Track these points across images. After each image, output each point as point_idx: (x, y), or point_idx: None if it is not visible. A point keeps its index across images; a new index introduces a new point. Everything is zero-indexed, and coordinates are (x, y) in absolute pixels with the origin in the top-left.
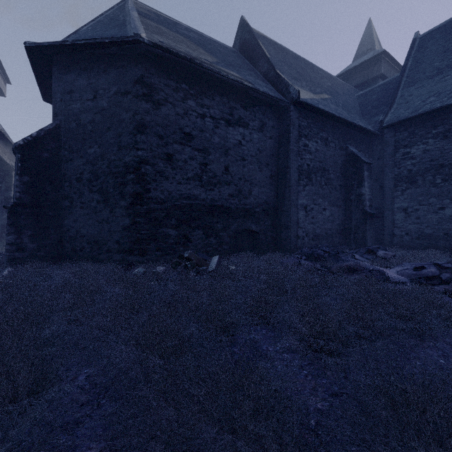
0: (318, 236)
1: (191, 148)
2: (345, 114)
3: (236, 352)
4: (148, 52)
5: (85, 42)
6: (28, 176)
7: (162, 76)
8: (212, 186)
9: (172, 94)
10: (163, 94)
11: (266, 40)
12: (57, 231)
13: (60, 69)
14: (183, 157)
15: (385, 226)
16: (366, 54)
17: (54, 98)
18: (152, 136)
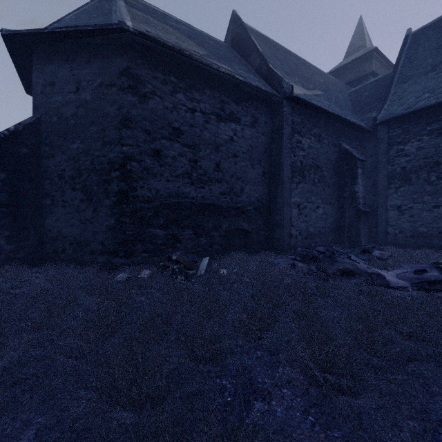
0: (311, 235)
1: (180, 144)
2: (338, 111)
3: (226, 386)
4: (134, 42)
5: (65, 30)
6: (5, 173)
7: (149, 68)
8: (203, 183)
9: (160, 87)
10: (150, 87)
11: (258, 35)
12: (37, 231)
13: (40, 59)
14: (172, 154)
15: (378, 224)
16: (357, 52)
17: (34, 90)
18: (138, 131)
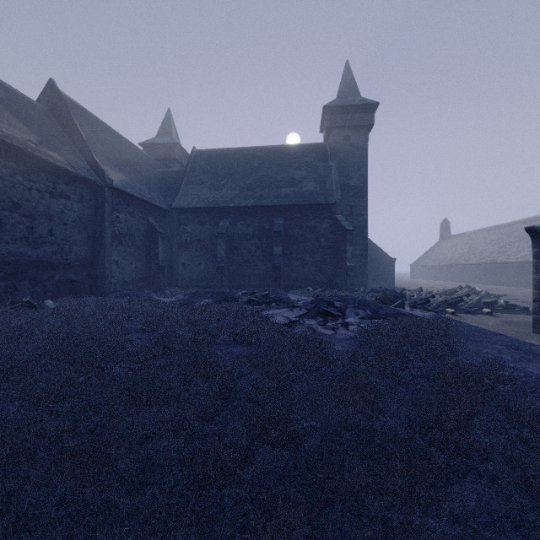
0: (127, 283)
1: (19, 214)
2: (147, 195)
3: None
4: None
5: None
6: None
7: None
8: (38, 245)
9: (1, 169)
10: None
11: (78, 110)
12: None
13: None
14: (12, 222)
15: (173, 274)
16: (166, 136)
17: None
18: None
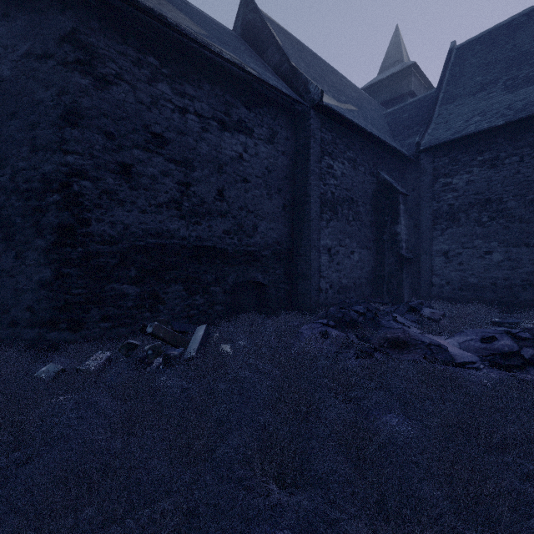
0: (344, 288)
1: (164, 158)
2: (375, 131)
3: None
4: None
5: None
6: None
7: (113, 37)
8: (199, 217)
9: (131, 69)
10: (114, 67)
11: (277, 27)
12: None
13: None
14: (151, 171)
15: (421, 273)
16: (393, 67)
17: None
18: (93, 133)
